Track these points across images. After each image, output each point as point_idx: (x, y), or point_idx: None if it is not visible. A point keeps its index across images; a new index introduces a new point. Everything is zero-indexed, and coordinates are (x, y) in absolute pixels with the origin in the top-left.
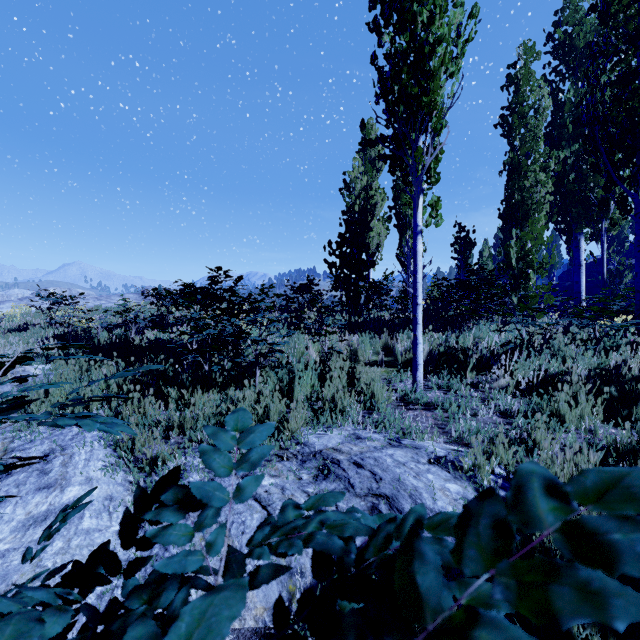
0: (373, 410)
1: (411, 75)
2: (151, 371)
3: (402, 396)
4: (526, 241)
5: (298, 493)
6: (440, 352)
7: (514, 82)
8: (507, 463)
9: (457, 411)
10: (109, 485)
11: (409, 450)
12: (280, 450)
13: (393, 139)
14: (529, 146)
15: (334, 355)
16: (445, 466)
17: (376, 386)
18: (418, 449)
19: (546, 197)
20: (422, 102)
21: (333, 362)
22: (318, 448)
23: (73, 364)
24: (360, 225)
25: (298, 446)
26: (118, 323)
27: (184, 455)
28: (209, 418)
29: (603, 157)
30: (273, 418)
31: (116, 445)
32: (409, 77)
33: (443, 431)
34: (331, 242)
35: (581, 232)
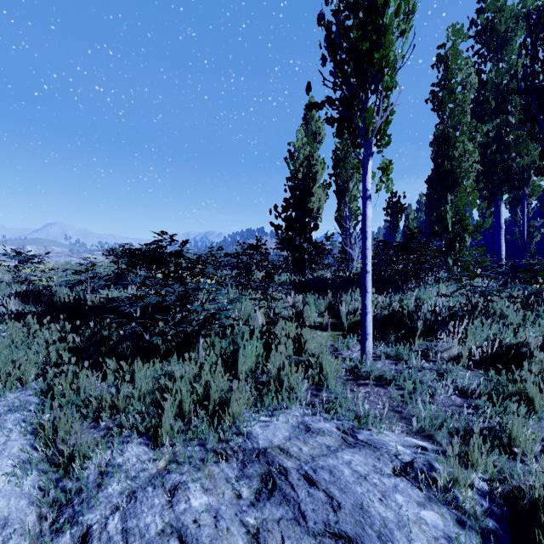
0: (321, 386)
1: (361, 31)
2: (94, 337)
3: (351, 368)
4: (460, 206)
5: (235, 526)
6: (385, 315)
7: (444, 61)
8: (484, 468)
9: (412, 388)
10: (10, 499)
11: (369, 453)
12: (219, 443)
13: (340, 101)
14: (457, 119)
15: (280, 322)
16: (414, 479)
17: (324, 359)
18: (378, 450)
19: (473, 166)
20: (373, 59)
21: (279, 327)
22: (262, 445)
23: (24, 325)
24: (303, 191)
25: (239, 438)
26: (74, 282)
27: (111, 447)
28: (145, 397)
29: (540, 125)
30: (214, 397)
31: (38, 432)
32: (359, 34)
33: (400, 416)
34: (277, 206)
35: (501, 198)
